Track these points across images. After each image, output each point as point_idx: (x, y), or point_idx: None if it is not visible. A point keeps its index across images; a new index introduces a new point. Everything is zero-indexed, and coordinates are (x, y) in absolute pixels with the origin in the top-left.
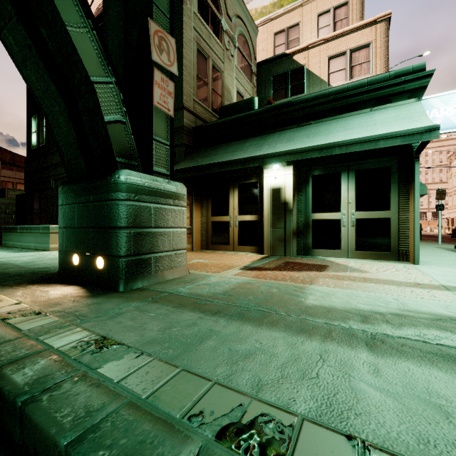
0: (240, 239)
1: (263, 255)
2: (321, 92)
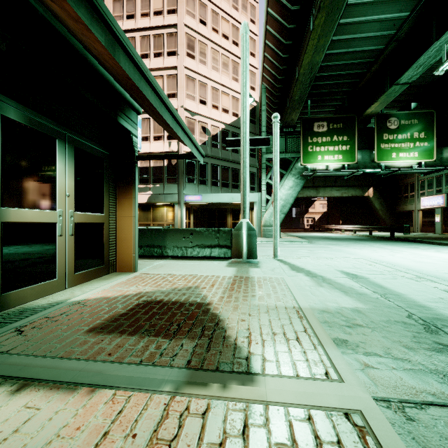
0: None
1: None
2: None
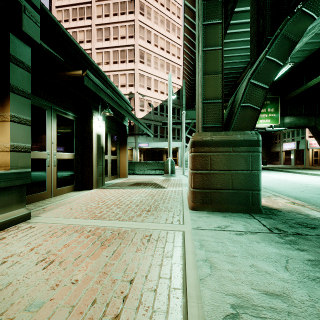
0: (59, 180)
1: (95, 189)
2: (115, 85)
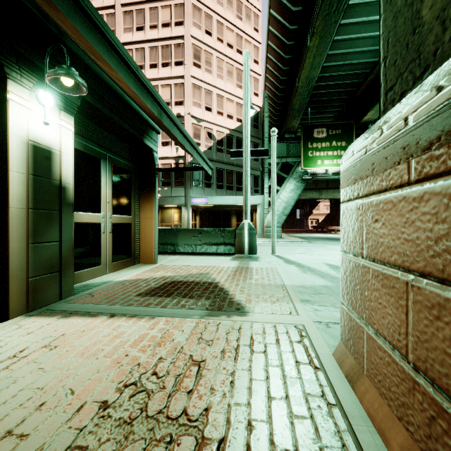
0: None
1: (15, 320)
2: None
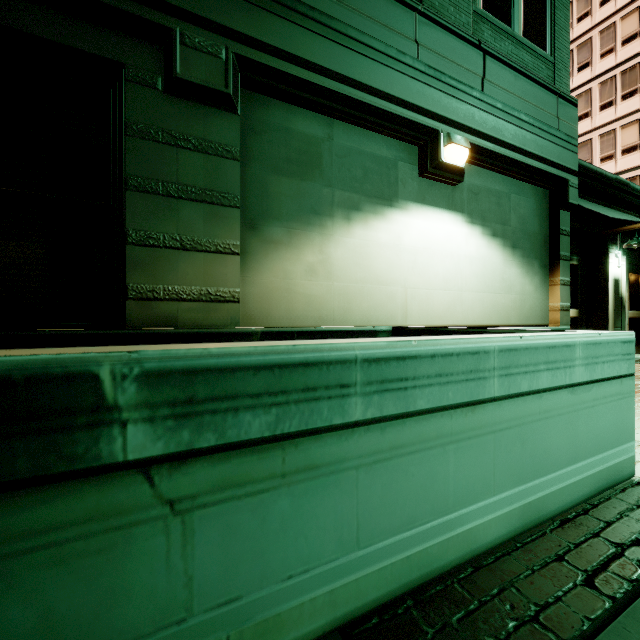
0: None
1: None
2: None
